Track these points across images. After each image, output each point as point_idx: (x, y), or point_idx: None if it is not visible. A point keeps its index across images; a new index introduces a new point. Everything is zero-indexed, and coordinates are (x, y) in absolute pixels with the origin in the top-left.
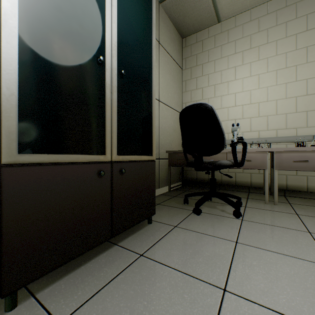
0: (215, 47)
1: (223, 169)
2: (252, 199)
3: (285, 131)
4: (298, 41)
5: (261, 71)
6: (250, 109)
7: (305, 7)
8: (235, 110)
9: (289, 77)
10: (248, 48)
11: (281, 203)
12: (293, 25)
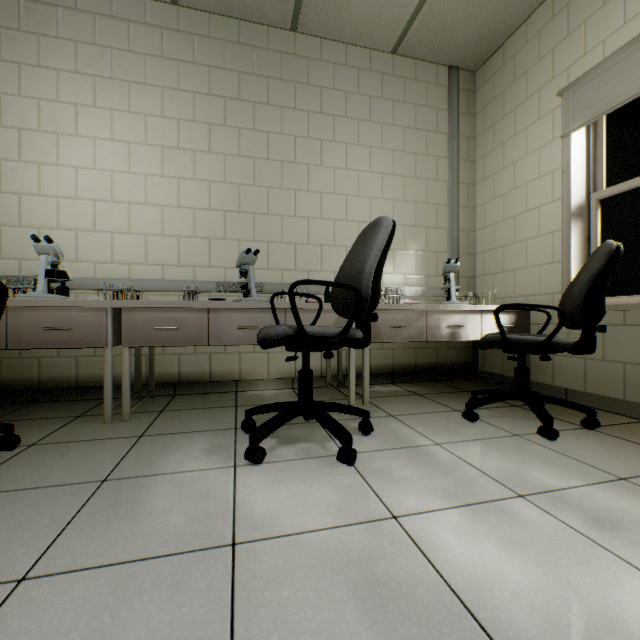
0: (22, 29)
1: (46, 350)
2: (87, 417)
3: (178, 270)
4: (197, 107)
5: (135, 137)
6: (113, 213)
7: (209, 52)
8: (77, 207)
9: (184, 168)
10: (107, 76)
11: (146, 414)
12: (191, 73)
